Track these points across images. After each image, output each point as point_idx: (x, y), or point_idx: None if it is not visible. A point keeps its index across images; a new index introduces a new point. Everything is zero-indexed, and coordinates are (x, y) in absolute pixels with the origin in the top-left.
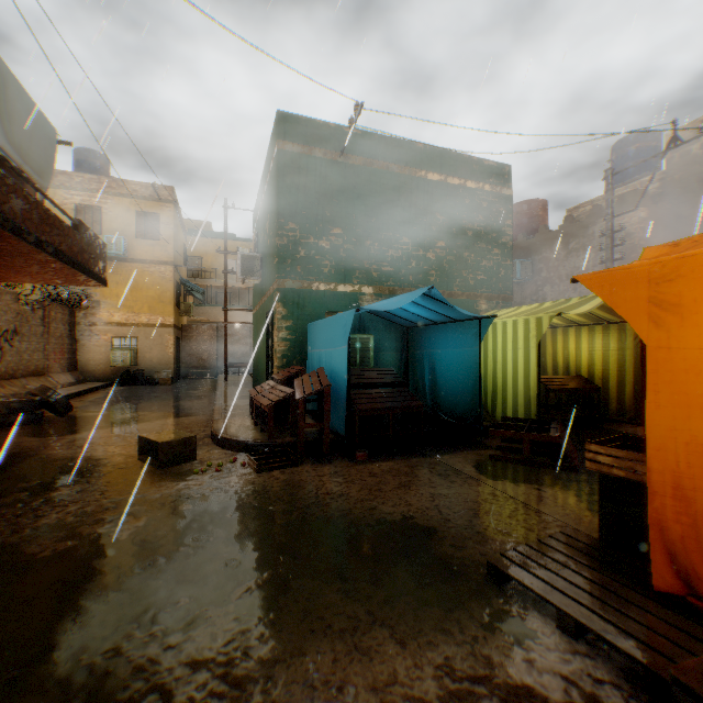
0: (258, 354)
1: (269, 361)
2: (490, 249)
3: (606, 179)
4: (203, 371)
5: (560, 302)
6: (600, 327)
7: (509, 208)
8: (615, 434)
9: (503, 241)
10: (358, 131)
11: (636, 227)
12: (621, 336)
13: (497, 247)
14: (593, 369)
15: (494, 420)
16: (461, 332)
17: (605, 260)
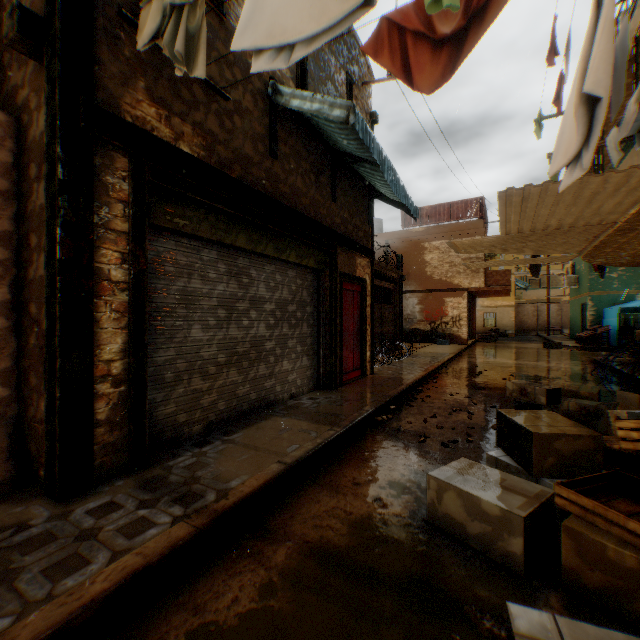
0: (573, 321)
1: (582, 324)
2: None
3: None
4: (527, 331)
5: None
6: None
7: None
8: None
9: None
10: None
11: None
12: None
13: None
14: None
15: None
16: None
17: None
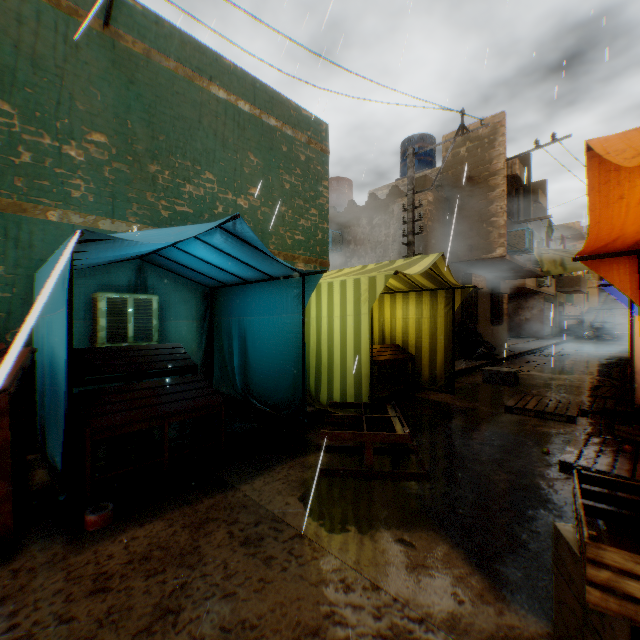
0: None
1: None
2: (308, 208)
3: (410, 157)
4: None
5: (386, 264)
6: (415, 295)
7: (326, 168)
8: (432, 404)
9: (321, 202)
10: (137, 4)
11: (427, 209)
12: (434, 304)
13: (314, 207)
14: (408, 337)
15: (318, 403)
16: (280, 293)
17: (409, 233)
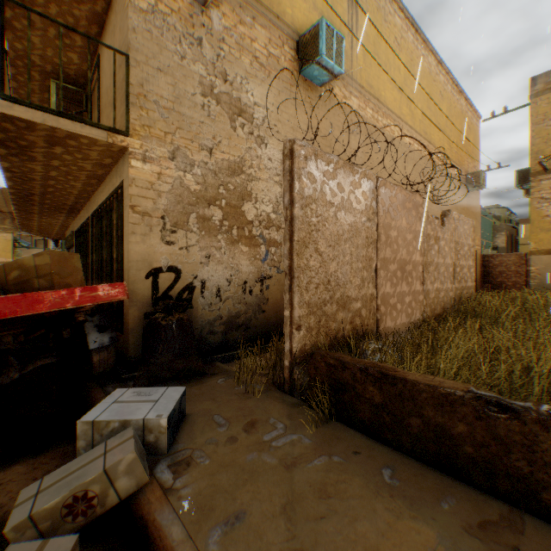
0: None
1: None
2: None
3: None
4: None
5: None
6: None
7: None
8: None
9: None
10: None
11: None
12: None
13: None
14: None
15: None
16: None
17: None
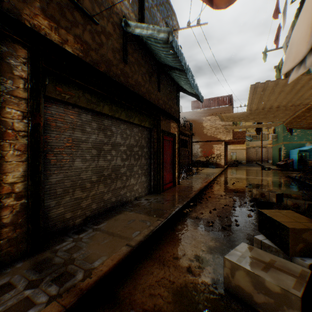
0: (274, 156)
1: (279, 158)
2: None
3: None
4: (251, 161)
5: None
6: None
7: None
8: None
9: None
10: None
11: None
12: None
13: None
14: None
15: None
16: None
17: None
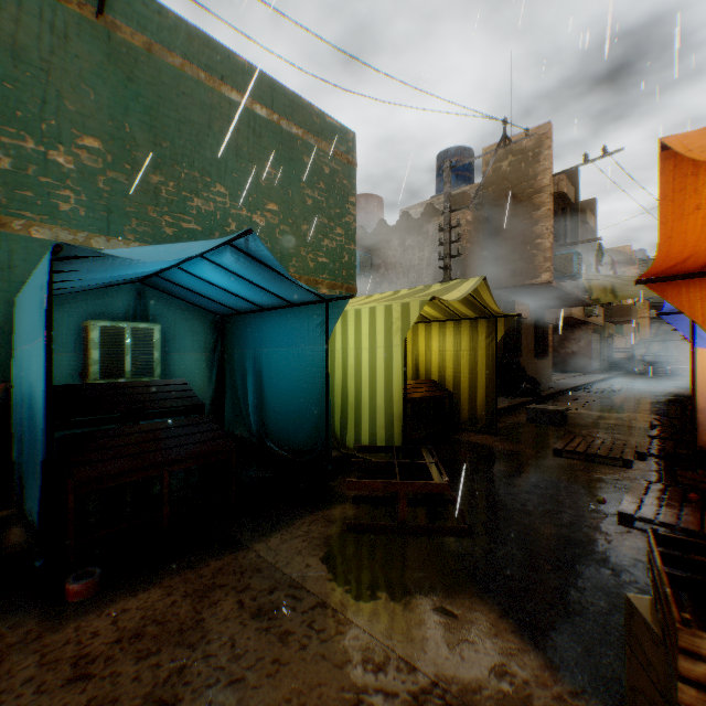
0: None
1: None
2: (333, 227)
3: (446, 171)
4: None
5: (421, 289)
6: (452, 324)
7: (353, 182)
8: (472, 447)
9: (347, 220)
10: None
11: (465, 230)
12: (474, 334)
13: (340, 226)
14: (445, 372)
15: (344, 446)
16: (300, 321)
17: (445, 256)
